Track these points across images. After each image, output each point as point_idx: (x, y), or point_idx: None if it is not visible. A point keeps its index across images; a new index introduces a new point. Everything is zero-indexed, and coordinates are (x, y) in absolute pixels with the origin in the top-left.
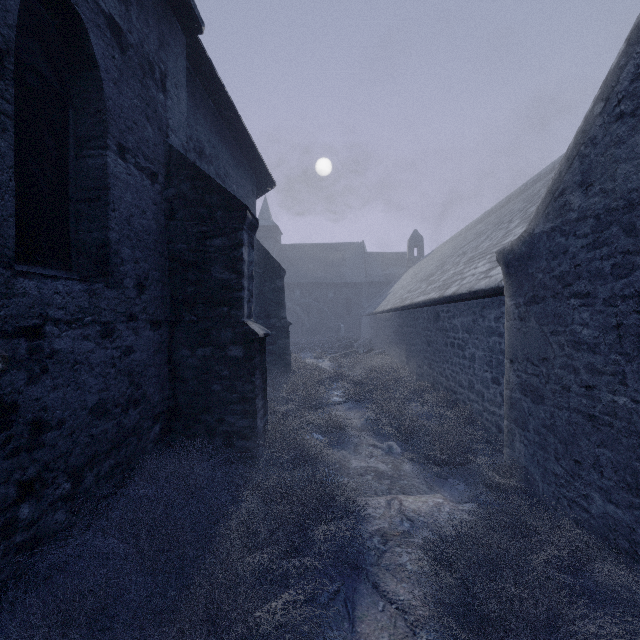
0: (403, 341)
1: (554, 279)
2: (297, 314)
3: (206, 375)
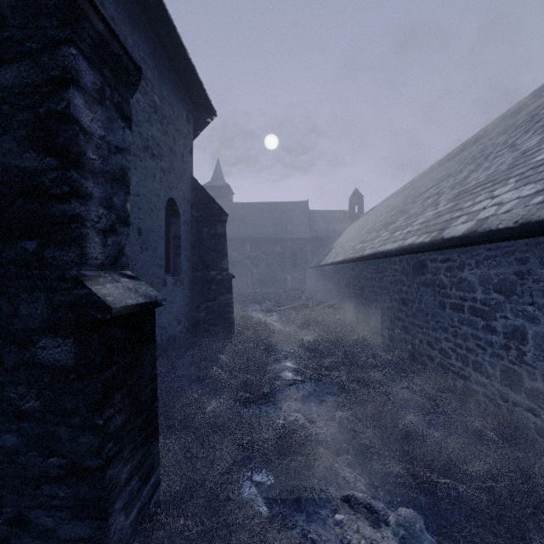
0: (360, 295)
1: None
2: (247, 266)
3: None
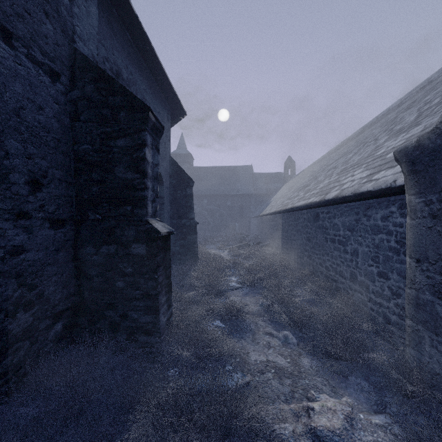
0: (285, 236)
1: None
2: (204, 216)
3: (110, 272)
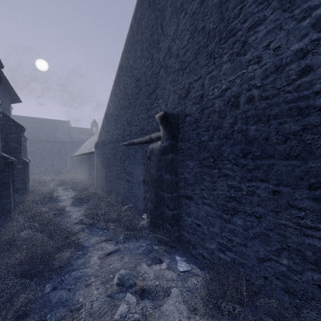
0: (82, 167)
1: (99, 151)
2: None
3: None
